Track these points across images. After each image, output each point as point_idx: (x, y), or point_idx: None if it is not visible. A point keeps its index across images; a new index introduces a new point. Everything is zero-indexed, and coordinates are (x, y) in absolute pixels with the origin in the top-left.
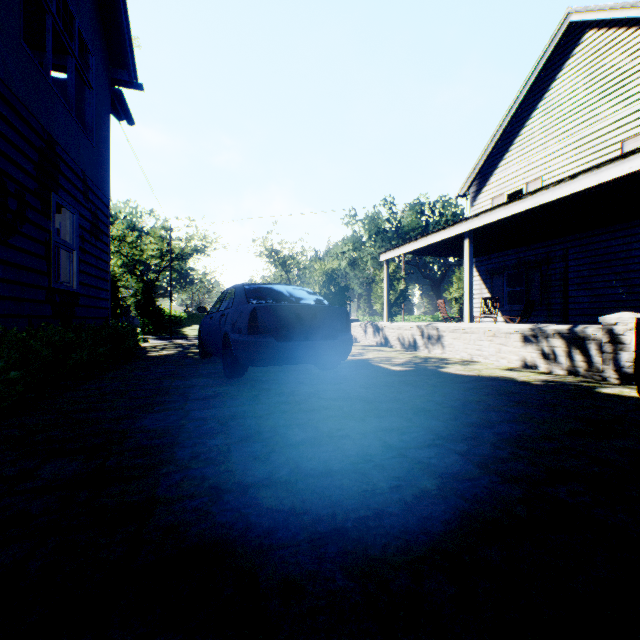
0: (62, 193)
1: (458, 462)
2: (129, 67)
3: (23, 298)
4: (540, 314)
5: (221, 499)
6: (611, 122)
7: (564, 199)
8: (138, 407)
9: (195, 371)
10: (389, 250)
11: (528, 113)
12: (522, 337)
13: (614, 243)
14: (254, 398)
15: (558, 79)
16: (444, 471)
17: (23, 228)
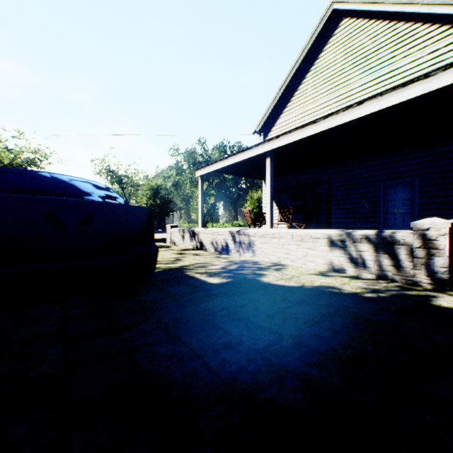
0: None
1: None
2: None
3: None
4: (312, 222)
5: None
6: (359, 85)
7: (342, 129)
8: None
9: None
10: (204, 167)
11: (304, 74)
12: (329, 242)
13: (361, 171)
14: None
15: (324, 51)
16: None
17: None
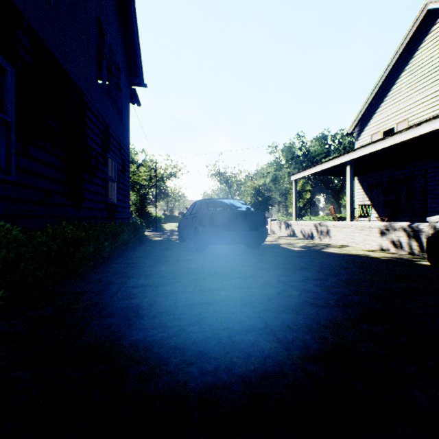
0: (111, 152)
1: (312, 287)
2: (140, 76)
3: (97, 208)
4: (406, 215)
5: (204, 292)
6: None
7: (416, 137)
8: (157, 262)
9: (179, 248)
10: (296, 173)
11: (397, 74)
12: (379, 230)
13: None
14: (213, 260)
15: (420, 49)
16: (303, 289)
17: (97, 173)
